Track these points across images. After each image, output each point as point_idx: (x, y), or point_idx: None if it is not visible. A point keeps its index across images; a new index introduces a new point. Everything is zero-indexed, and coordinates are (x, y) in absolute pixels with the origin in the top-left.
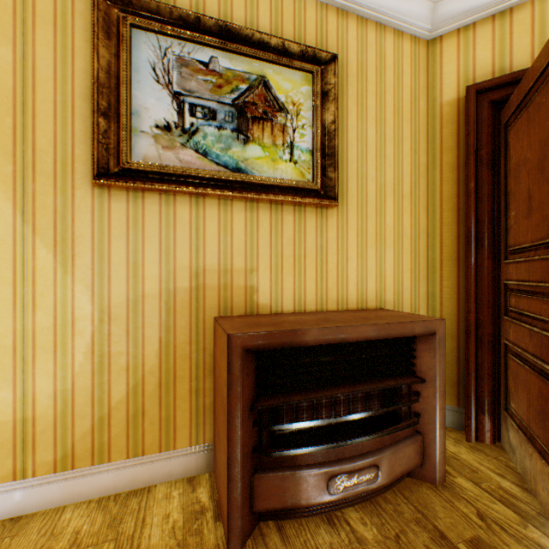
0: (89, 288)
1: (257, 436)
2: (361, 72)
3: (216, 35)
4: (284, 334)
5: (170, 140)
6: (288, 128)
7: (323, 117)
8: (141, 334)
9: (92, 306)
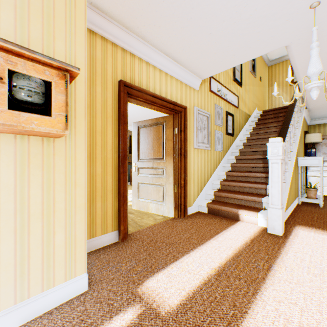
0: (288, 97)
1: None
2: None
3: None
4: None
5: None
6: None
7: None
8: None
9: (289, 98)
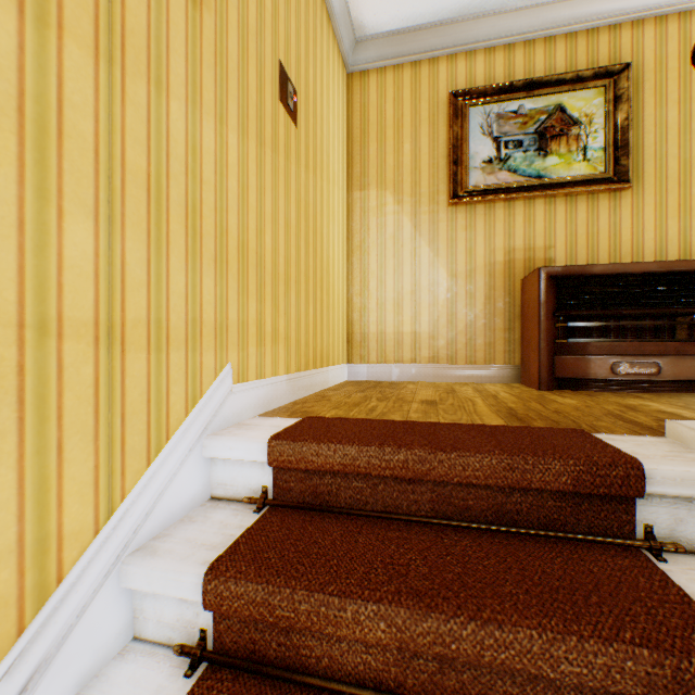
0: (445, 264)
1: (556, 335)
2: (659, 65)
3: (522, 90)
4: (576, 267)
5: (491, 169)
6: (581, 136)
7: (615, 118)
8: (473, 291)
9: (446, 274)
